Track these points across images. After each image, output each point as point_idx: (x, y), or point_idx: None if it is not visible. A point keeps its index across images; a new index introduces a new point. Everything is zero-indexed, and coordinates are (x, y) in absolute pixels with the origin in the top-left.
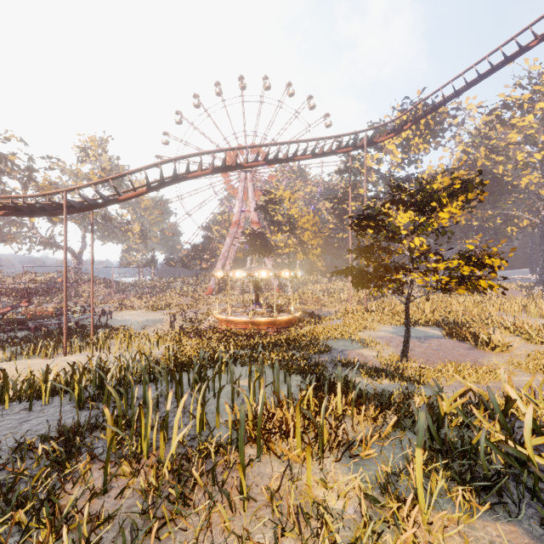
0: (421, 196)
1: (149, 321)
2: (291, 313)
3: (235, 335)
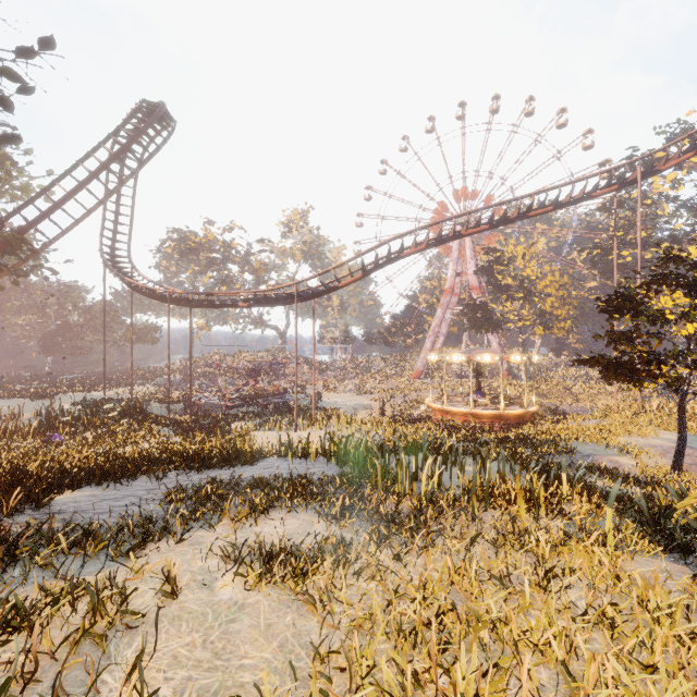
0: (696, 272)
1: (356, 406)
2: (524, 406)
3: (451, 427)
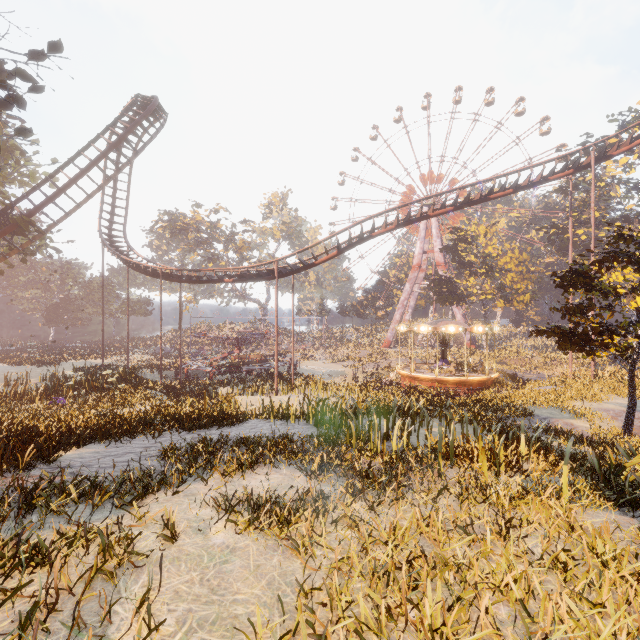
0: None
1: (332, 372)
2: (486, 373)
3: (419, 392)
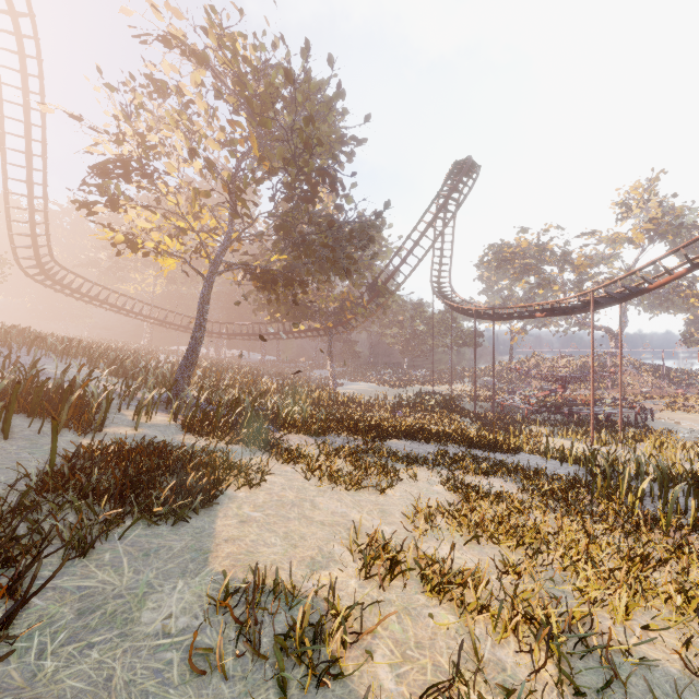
0: None
1: None
2: None
3: None
